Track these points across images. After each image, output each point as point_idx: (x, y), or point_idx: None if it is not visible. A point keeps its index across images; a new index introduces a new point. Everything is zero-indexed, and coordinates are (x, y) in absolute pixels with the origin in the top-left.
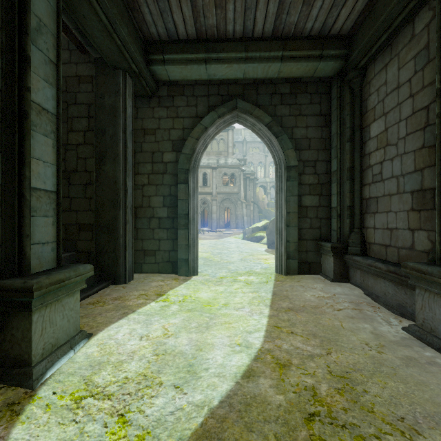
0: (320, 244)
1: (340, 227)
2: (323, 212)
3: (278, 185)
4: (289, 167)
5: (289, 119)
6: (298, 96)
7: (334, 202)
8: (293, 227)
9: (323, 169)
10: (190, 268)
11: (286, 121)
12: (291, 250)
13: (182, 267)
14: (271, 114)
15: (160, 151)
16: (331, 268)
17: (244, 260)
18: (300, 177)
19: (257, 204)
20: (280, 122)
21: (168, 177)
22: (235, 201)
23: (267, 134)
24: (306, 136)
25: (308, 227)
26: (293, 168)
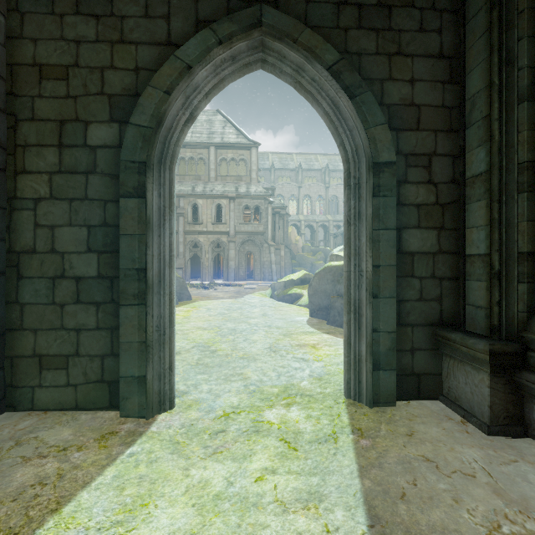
0: (443, 337)
1: (500, 302)
2: (446, 265)
3: (350, 205)
4: (377, 166)
5: (376, 61)
6: (395, 13)
7: (478, 245)
8: (387, 298)
9: (446, 172)
10: (151, 397)
11: (370, 66)
12: (383, 350)
13: (130, 395)
14: (336, 47)
15: (81, 119)
16: (483, 398)
17: (276, 351)
18: (399, 189)
19: (289, 247)
20: (356, 68)
21: (99, 181)
22: (260, 244)
23: (328, 90)
24: (412, 101)
25: (415, 298)
26: (387, 167)
